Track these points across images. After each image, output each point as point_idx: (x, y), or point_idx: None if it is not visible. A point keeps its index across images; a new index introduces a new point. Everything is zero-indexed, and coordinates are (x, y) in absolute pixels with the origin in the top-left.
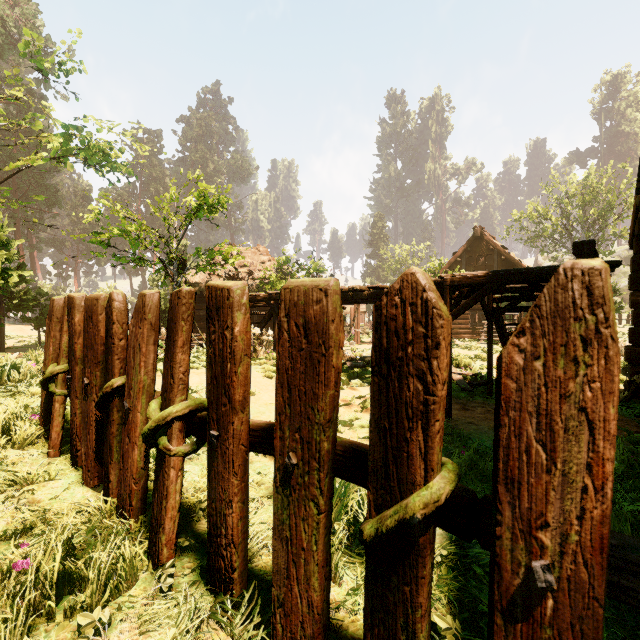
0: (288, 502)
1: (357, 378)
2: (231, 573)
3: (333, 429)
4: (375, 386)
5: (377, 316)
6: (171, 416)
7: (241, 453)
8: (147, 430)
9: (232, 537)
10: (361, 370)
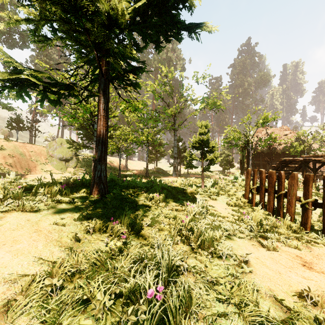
0: None
1: None
2: None
3: None
4: None
5: None
6: (309, 201)
7: None
8: (303, 203)
9: None
10: None
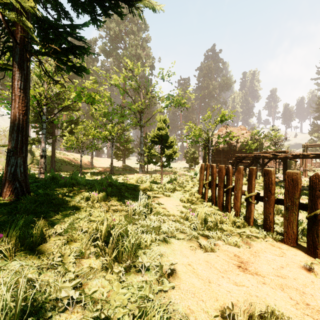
0: (287, 212)
1: (305, 195)
2: (270, 228)
3: (299, 200)
4: (309, 192)
5: (310, 179)
6: (252, 195)
7: (273, 204)
8: (247, 197)
9: (271, 220)
10: (307, 192)
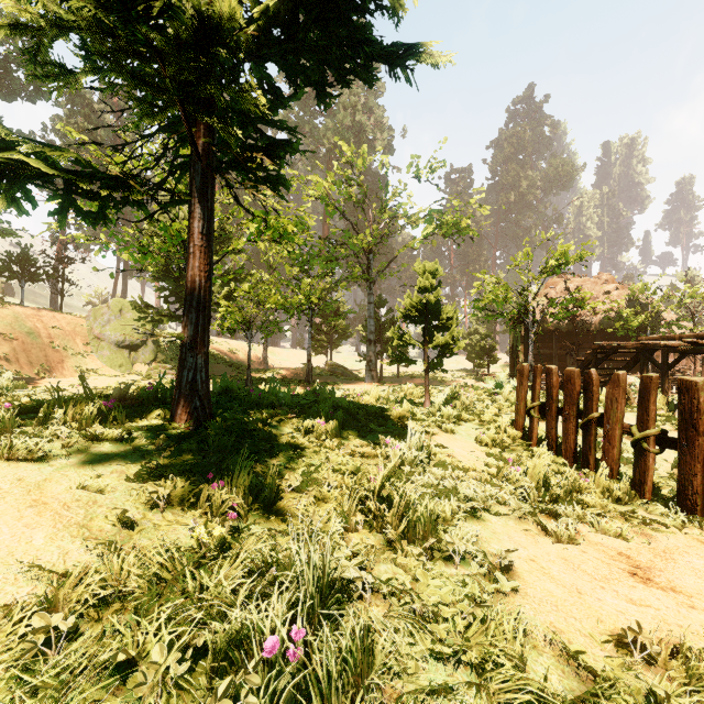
0: None
1: None
2: (695, 506)
3: None
4: None
5: None
6: (650, 434)
7: (702, 454)
8: (636, 439)
9: (696, 490)
10: None
